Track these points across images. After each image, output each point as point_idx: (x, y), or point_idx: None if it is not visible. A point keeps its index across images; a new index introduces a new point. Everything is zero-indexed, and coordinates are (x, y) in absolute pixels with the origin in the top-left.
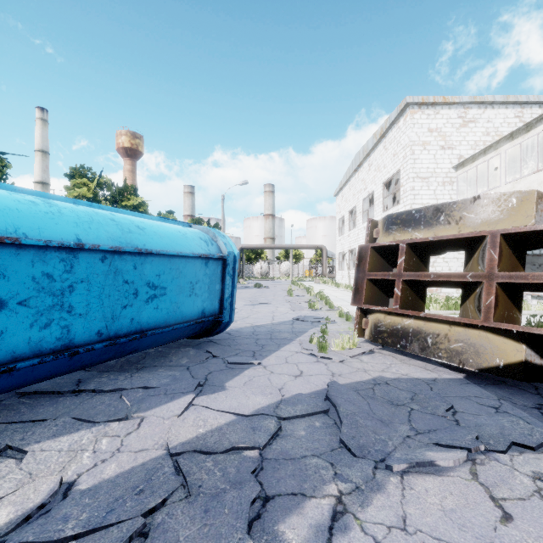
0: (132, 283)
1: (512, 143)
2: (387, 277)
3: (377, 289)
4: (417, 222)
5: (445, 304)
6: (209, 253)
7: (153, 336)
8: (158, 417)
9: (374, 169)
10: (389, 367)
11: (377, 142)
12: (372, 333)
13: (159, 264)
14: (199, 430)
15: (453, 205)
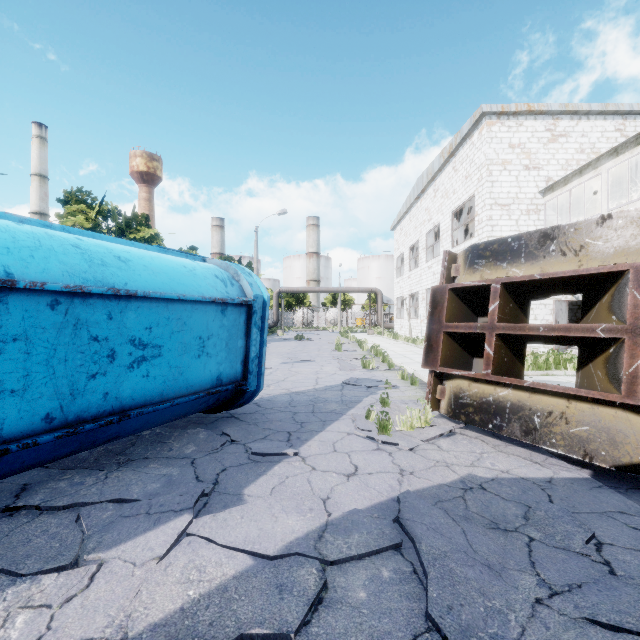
0: (106, 341)
1: (617, 160)
2: (473, 330)
3: (458, 346)
4: (516, 254)
5: (533, 362)
6: (228, 296)
7: (141, 416)
8: (125, 563)
9: (441, 195)
10: (480, 459)
11: (445, 163)
12: (452, 407)
13: (151, 312)
14: (189, 593)
15: (569, 229)
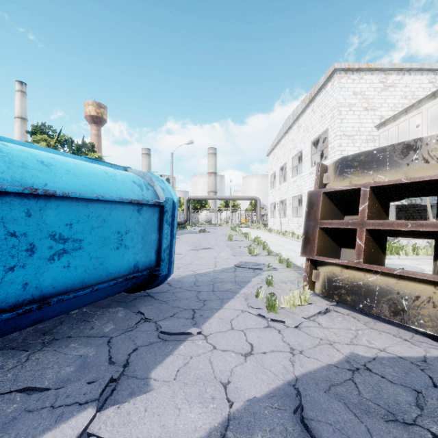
0: (24, 236)
1: (435, 102)
2: (345, 226)
3: (330, 239)
4: (381, 163)
5: None
6: (143, 198)
7: (63, 301)
8: None
9: (303, 130)
10: (356, 336)
11: (306, 107)
12: (326, 288)
13: (71, 210)
14: None
15: (431, 140)
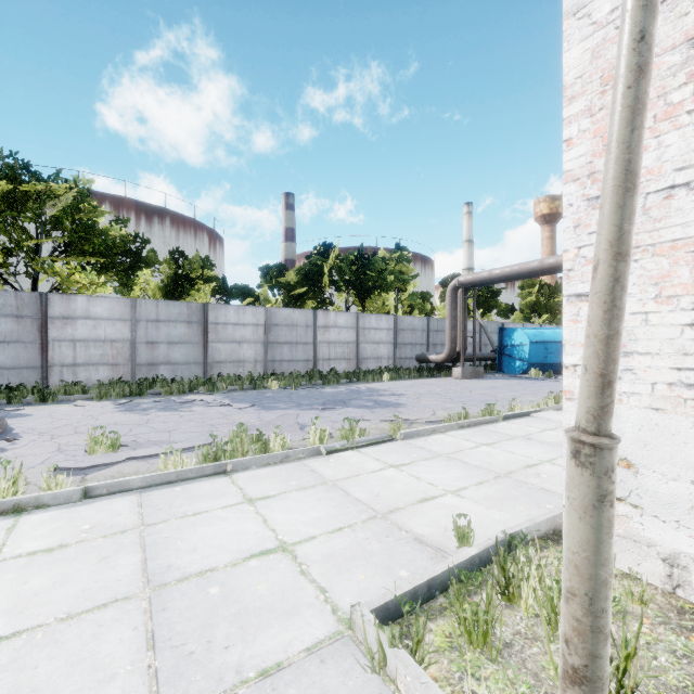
0: None
1: None
2: None
3: None
4: None
5: None
6: None
7: None
8: None
9: None
10: None
11: None
12: None
13: None
14: None
15: None
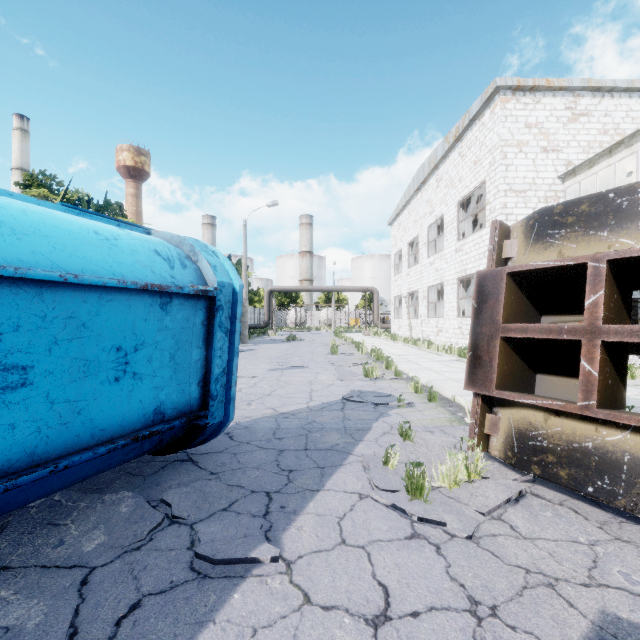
0: None
1: None
2: (556, 336)
3: (518, 358)
4: (626, 216)
5: None
6: (173, 283)
7: None
8: None
9: (445, 185)
10: (597, 562)
11: (450, 149)
12: (514, 450)
13: None
14: None
15: None
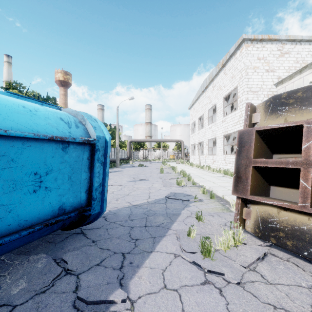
0: None
1: None
2: (285, 166)
3: (261, 177)
4: None
5: None
6: (70, 136)
7: None
8: None
9: (217, 88)
10: None
11: (219, 71)
12: (260, 228)
13: None
14: None
15: None
